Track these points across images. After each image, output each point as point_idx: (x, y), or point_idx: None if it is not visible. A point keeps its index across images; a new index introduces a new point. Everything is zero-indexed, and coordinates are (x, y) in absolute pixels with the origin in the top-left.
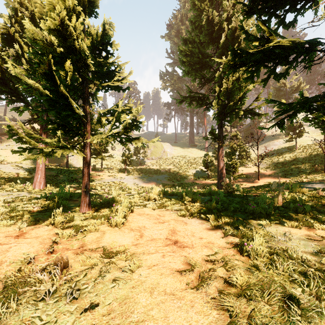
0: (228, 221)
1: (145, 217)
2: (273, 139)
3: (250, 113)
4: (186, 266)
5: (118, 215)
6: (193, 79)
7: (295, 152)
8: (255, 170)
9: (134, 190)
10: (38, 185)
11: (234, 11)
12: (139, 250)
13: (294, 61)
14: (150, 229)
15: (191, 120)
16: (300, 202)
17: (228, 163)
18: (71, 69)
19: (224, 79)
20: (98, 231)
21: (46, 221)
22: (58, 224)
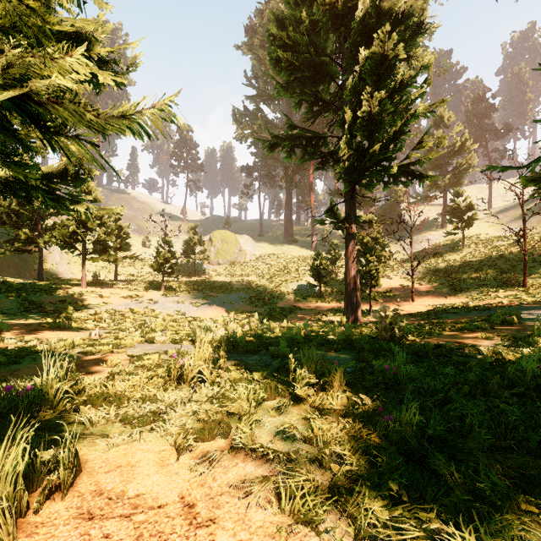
0: None
1: None
2: (423, 231)
3: (406, 173)
4: None
5: None
6: (297, 104)
7: (462, 252)
8: (401, 283)
9: (172, 328)
10: None
11: None
12: None
13: None
14: None
15: (288, 197)
16: None
17: (361, 271)
18: None
19: (363, 93)
20: None
21: None
22: None
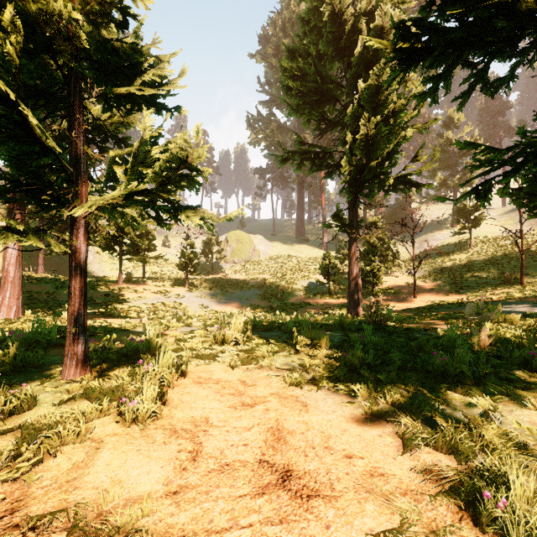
0: (401, 397)
1: (213, 388)
2: (433, 230)
3: (404, 182)
4: None
5: (143, 393)
6: (306, 122)
7: (469, 251)
8: (407, 281)
9: (200, 318)
10: (6, 312)
11: None
12: (181, 519)
13: (532, 49)
14: (220, 429)
15: (300, 198)
16: (532, 346)
17: (365, 270)
18: (18, 27)
19: (361, 120)
20: (85, 442)
21: None
22: None
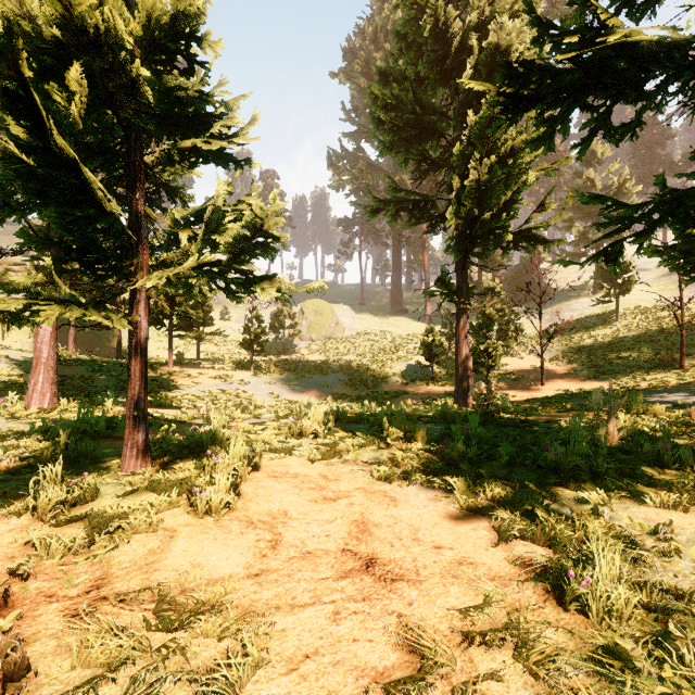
0: (502, 492)
1: (290, 482)
2: (569, 298)
3: (527, 238)
4: (404, 655)
5: (216, 483)
6: (402, 162)
7: (615, 325)
8: (533, 363)
9: (270, 409)
10: (39, 400)
11: (494, 9)
12: (265, 595)
13: (659, 92)
14: (300, 521)
15: (396, 257)
16: (666, 439)
17: (477, 349)
18: (85, 89)
19: (471, 161)
20: (157, 531)
21: (21, 499)
22: (46, 510)
